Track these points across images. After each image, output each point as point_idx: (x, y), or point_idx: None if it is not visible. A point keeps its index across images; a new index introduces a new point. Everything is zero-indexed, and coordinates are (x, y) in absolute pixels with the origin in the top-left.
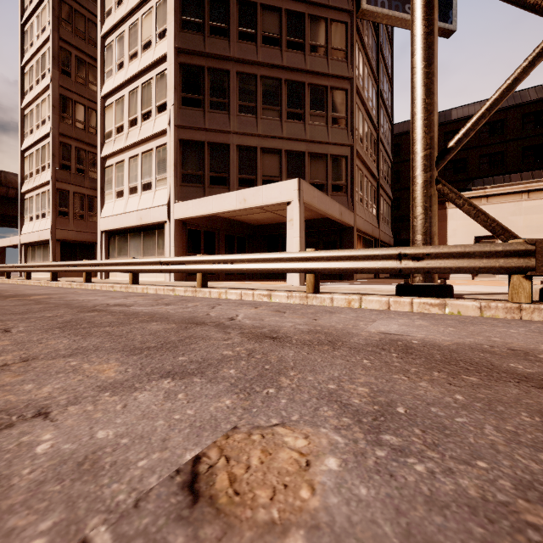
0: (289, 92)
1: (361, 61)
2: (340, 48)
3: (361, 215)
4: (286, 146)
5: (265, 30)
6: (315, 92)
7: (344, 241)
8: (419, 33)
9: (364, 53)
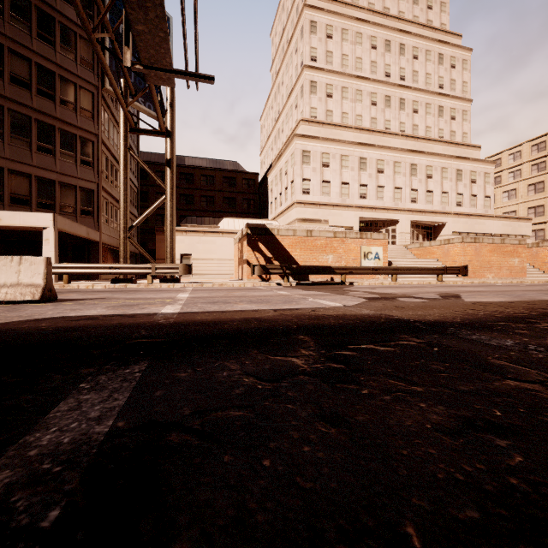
0: (40, 130)
1: (107, 118)
2: (88, 110)
3: (107, 232)
4: (36, 172)
5: (14, 72)
6: (65, 136)
7: (91, 251)
8: (122, 176)
9: (110, 112)
